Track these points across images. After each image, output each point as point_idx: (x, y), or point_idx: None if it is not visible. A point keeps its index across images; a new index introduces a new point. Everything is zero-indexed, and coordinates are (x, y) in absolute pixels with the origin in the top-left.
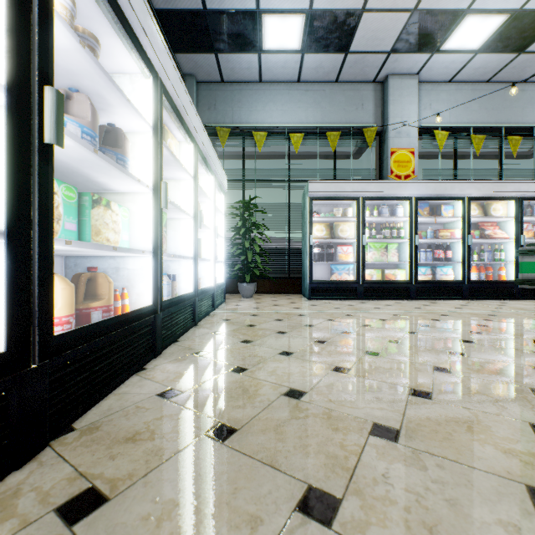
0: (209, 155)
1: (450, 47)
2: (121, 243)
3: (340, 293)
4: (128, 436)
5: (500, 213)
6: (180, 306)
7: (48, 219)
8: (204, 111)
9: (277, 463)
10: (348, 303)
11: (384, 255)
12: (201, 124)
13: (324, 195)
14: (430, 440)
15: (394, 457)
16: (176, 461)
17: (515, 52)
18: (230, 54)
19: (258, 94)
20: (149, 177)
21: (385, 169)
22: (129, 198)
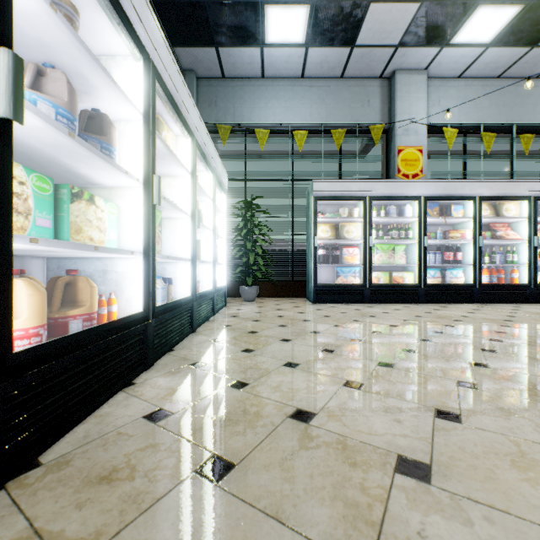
0: (208, 150)
1: (461, 40)
2: (108, 243)
3: (346, 297)
4: (103, 475)
5: (512, 213)
6: (176, 312)
7: (3, 211)
8: (204, 108)
9: (284, 515)
10: (354, 308)
11: (392, 257)
12: (199, 117)
13: (329, 194)
14: (470, 479)
15: (429, 506)
16: (158, 512)
17: (528, 45)
18: (231, 48)
19: (261, 90)
20: (139, 170)
21: (392, 168)
22: (117, 193)
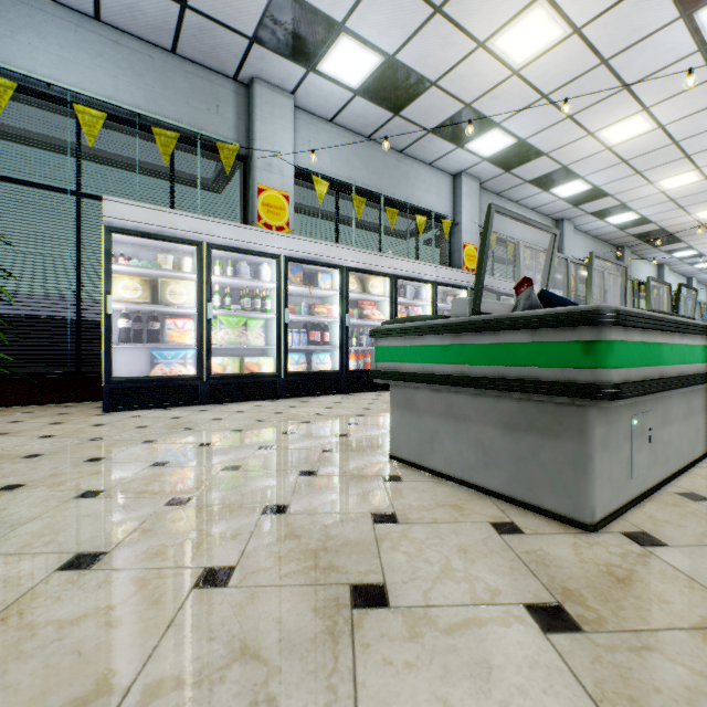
0: None
1: (328, 71)
2: None
3: (169, 397)
4: None
5: (378, 291)
6: None
7: None
8: None
9: None
10: (174, 415)
11: (244, 335)
12: None
13: (138, 227)
14: None
15: None
16: None
17: (391, 111)
18: None
19: None
20: None
21: (251, 212)
22: None
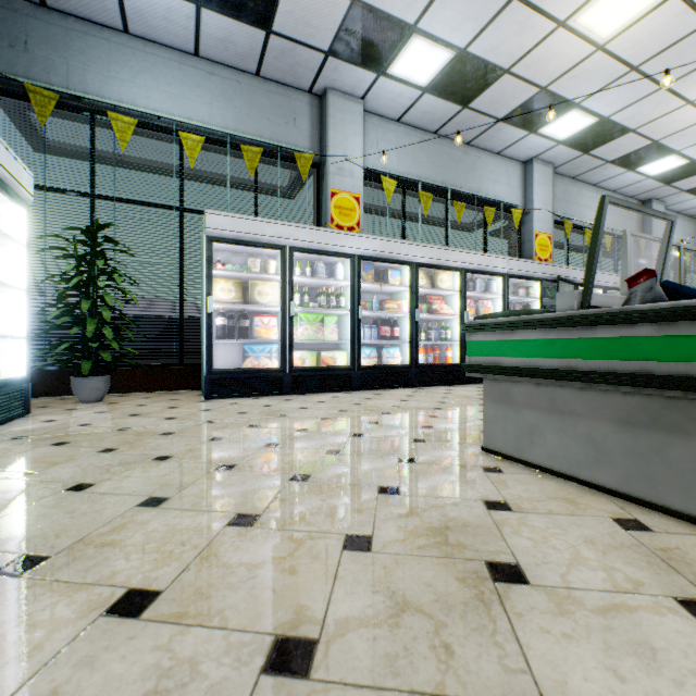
0: None
1: (398, 73)
2: None
3: (258, 387)
4: None
5: (446, 285)
6: None
7: None
8: None
9: None
10: (265, 403)
11: (321, 331)
12: None
13: (232, 235)
14: None
15: None
16: None
17: (460, 104)
18: None
19: (123, 51)
20: None
21: (325, 215)
22: None
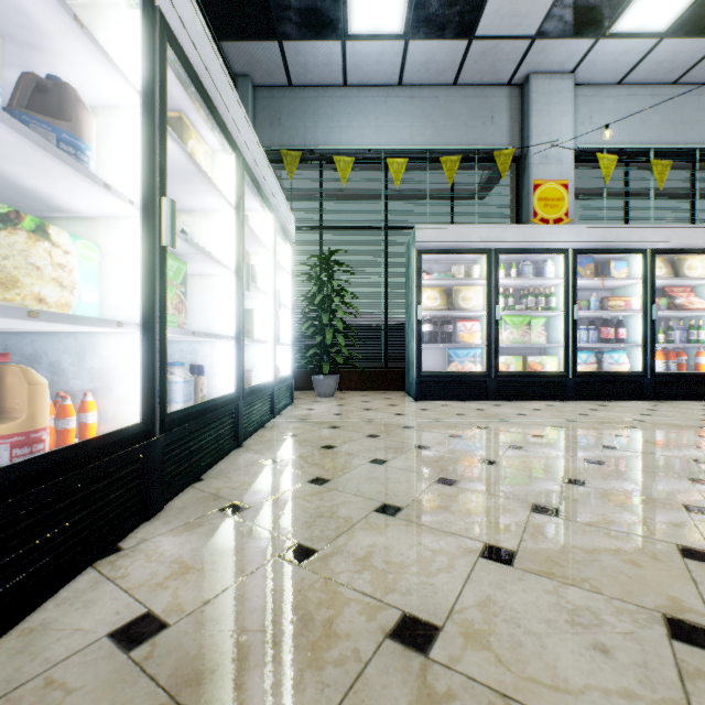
0: (264, 178)
1: (625, 28)
2: (79, 308)
3: (462, 391)
4: None
5: (698, 273)
6: (208, 418)
7: None
8: (264, 128)
9: None
10: (475, 407)
11: (527, 334)
12: (248, 124)
13: (439, 246)
14: None
15: None
16: None
17: None
18: (300, 42)
19: (342, 103)
20: (138, 189)
21: (526, 210)
22: (101, 227)
